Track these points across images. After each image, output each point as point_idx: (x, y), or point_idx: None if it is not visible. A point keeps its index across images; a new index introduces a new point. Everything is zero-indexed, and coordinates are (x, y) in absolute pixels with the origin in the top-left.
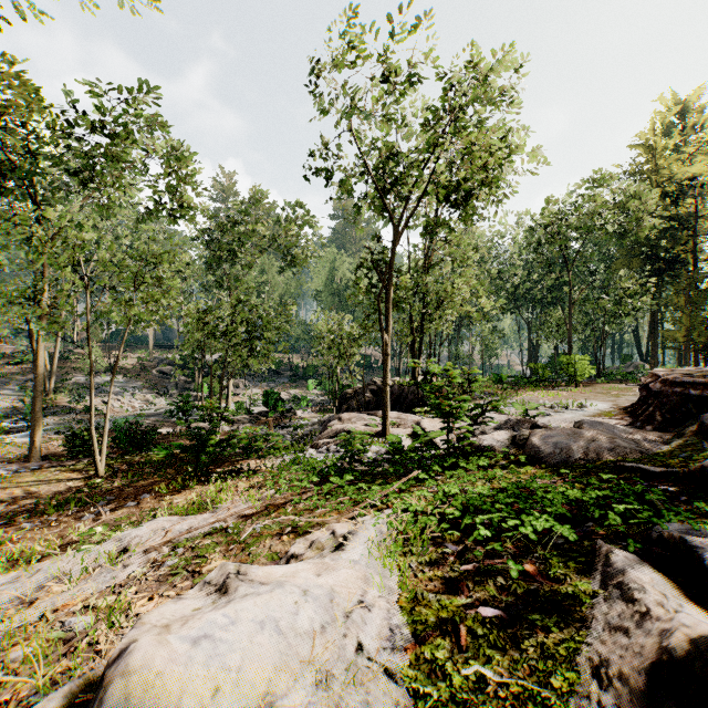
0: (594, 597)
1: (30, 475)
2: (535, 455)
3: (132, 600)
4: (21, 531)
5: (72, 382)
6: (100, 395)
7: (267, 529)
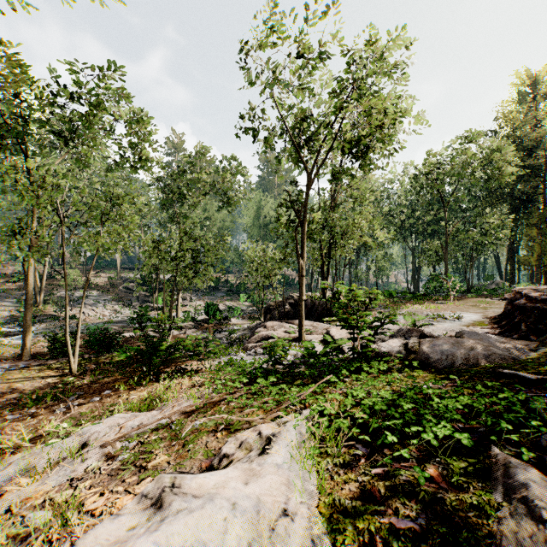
0: (499, 510)
1: (18, 372)
2: (426, 360)
3: (85, 495)
4: (4, 423)
5: (57, 296)
6: (78, 306)
7: (204, 426)
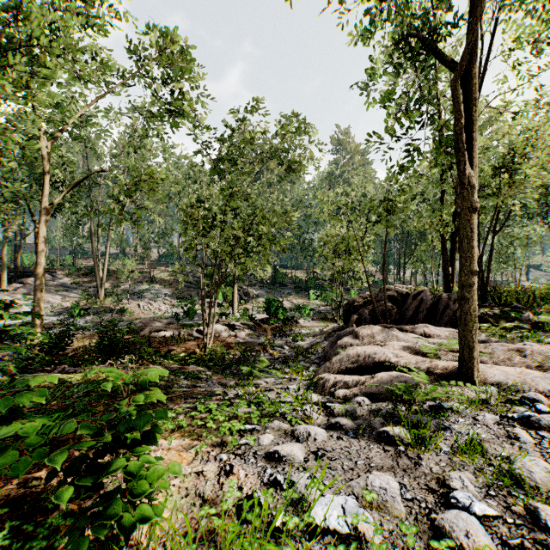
0: None
1: None
2: None
3: None
4: None
5: (121, 288)
6: (138, 299)
7: None
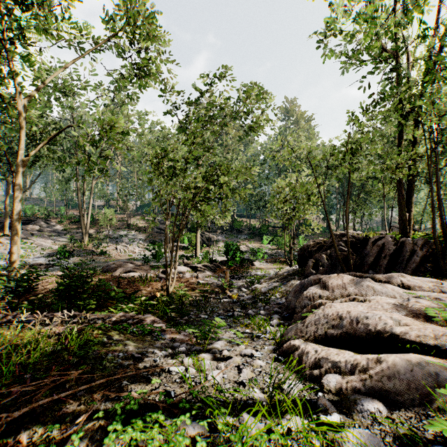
0: None
1: None
2: None
3: None
4: None
5: (103, 234)
6: (116, 243)
7: None
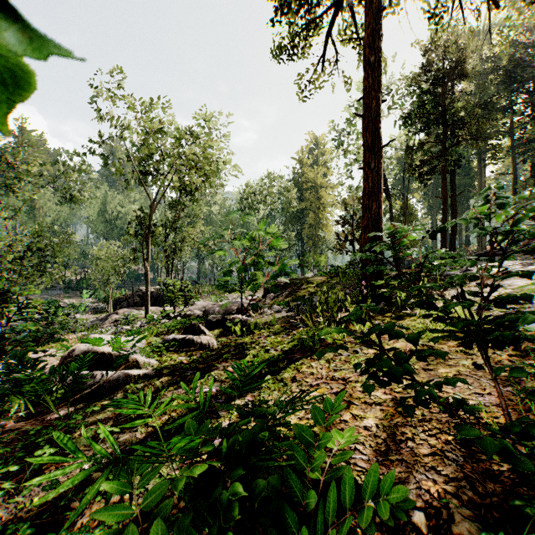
0: None
1: None
2: (207, 314)
3: None
4: None
5: None
6: None
7: None
